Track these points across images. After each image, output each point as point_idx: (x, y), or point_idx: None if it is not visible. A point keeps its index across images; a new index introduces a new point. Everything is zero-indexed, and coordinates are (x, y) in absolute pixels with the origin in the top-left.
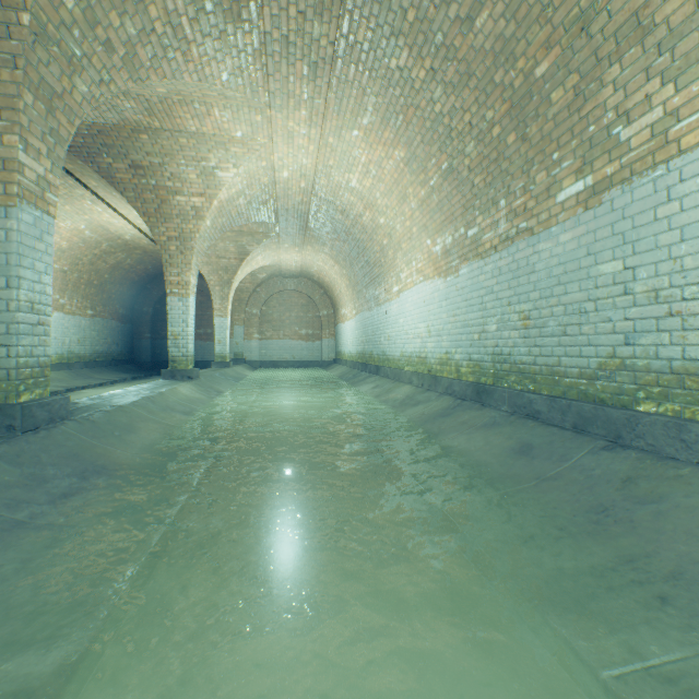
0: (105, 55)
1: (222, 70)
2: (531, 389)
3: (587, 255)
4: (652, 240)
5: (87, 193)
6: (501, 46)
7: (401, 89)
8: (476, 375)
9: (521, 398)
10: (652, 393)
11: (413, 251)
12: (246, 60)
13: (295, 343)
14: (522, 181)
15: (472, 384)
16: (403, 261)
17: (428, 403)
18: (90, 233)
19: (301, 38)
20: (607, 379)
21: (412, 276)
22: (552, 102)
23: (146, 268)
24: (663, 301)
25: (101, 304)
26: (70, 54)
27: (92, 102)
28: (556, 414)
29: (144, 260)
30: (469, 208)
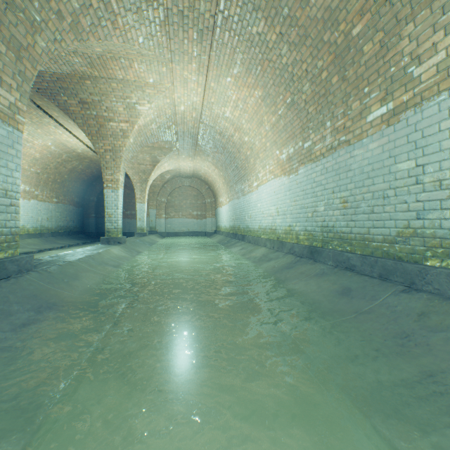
0: (57, 21)
1: (139, 35)
2: (348, 250)
3: (388, 157)
4: (437, 145)
5: (52, 121)
6: (329, 15)
7: (259, 48)
8: (310, 240)
9: (342, 256)
10: (437, 253)
11: (267, 159)
12: (155, 28)
13: (189, 220)
14: (342, 108)
15: (307, 247)
16: (260, 165)
17: (277, 259)
18: (54, 148)
19: (192, 13)
20: (404, 243)
21: (266, 175)
22: (364, 52)
23: (92, 171)
24: (445, 188)
25: (62, 194)
26: (32, 19)
27: (49, 54)
28: (367, 267)
29: (91, 166)
30: (305, 128)
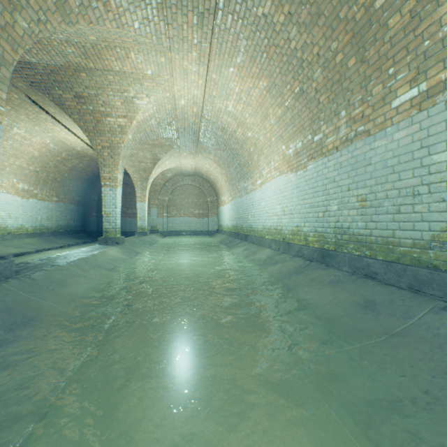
0: None
1: (134, 19)
2: (367, 254)
3: (420, 147)
4: None
5: (49, 117)
6: None
7: (265, 32)
8: (321, 242)
9: (360, 261)
10: None
11: (272, 155)
12: (151, 12)
13: (191, 219)
14: (360, 95)
15: (318, 250)
16: (264, 162)
17: (284, 263)
18: (53, 145)
19: None
20: (441, 249)
21: (271, 172)
22: (389, 27)
23: (93, 170)
24: None
25: (62, 193)
26: None
27: (32, 36)
28: (392, 276)
29: (91, 164)
30: (315, 119)
